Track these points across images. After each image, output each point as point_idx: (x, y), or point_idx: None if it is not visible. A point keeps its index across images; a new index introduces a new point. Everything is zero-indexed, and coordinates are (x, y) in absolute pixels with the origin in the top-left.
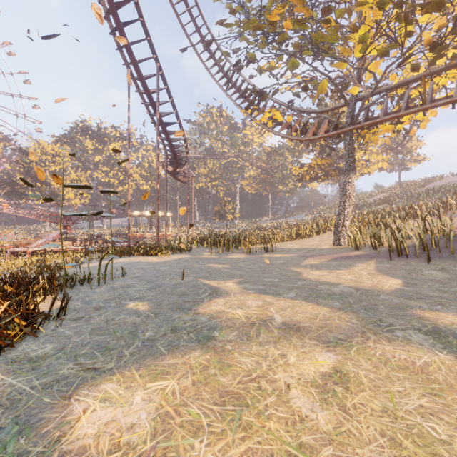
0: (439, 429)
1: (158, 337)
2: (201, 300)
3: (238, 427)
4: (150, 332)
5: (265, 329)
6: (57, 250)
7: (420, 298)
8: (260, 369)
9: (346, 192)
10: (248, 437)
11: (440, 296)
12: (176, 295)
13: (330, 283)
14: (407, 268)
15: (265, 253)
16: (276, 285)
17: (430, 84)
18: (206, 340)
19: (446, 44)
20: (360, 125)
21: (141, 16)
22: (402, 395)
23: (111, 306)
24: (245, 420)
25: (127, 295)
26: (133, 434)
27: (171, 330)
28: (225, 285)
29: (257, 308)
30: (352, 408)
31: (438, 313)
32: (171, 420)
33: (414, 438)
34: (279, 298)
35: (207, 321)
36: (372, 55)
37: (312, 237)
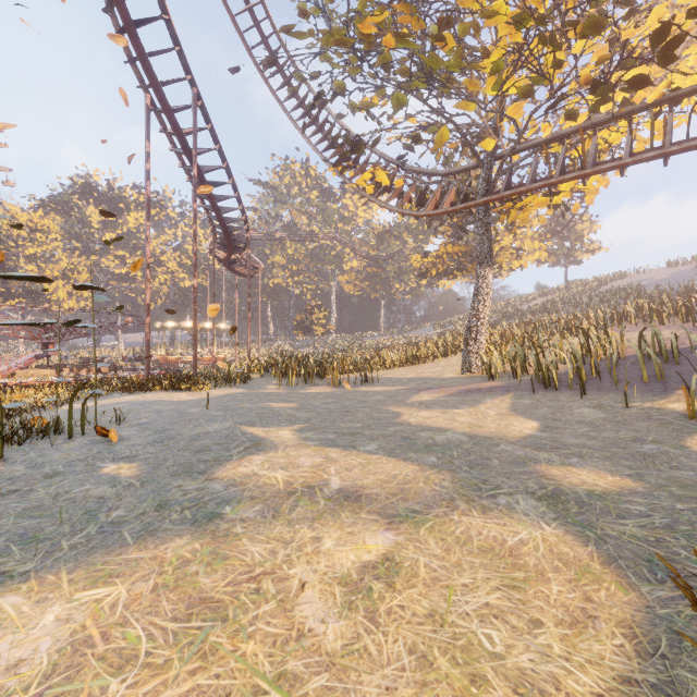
0: (497, 637)
1: (131, 518)
2: (228, 459)
3: (195, 654)
4: (121, 510)
5: (307, 500)
6: (27, 383)
7: (555, 448)
8: (271, 561)
9: (479, 294)
10: (204, 668)
11: (583, 444)
12: (192, 451)
13: (436, 428)
14: (553, 404)
15: (362, 386)
16: (355, 432)
17: (594, 140)
18: (207, 521)
19: (612, 84)
20: (498, 195)
21: (166, 13)
22: (466, 590)
23: (75, 471)
24: (211, 643)
25: (110, 454)
26: (14, 677)
27: (157, 506)
28: (276, 435)
29: (310, 469)
30: (385, 613)
31: (569, 469)
32: (88, 649)
33: (456, 652)
34: (351, 452)
35: (222, 491)
36: (511, 93)
37: (436, 361)
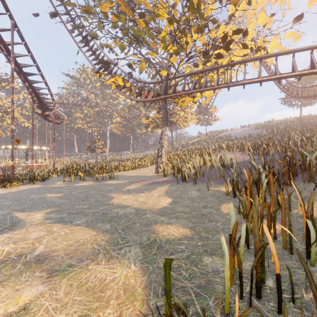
0: None
1: None
2: None
3: None
4: None
5: (10, 266)
6: None
7: (169, 214)
8: None
9: (162, 138)
10: None
11: (183, 211)
12: None
13: (124, 205)
14: (182, 189)
15: (109, 180)
16: (80, 212)
17: (205, 77)
18: None
19: (210, 55)
20: (169, 95)
21: None
22: None
23: None
24: None
25: None
26: None
27: None
28: (31, 217)
29: (31, 241)
30: None
31: (167, 226)
32: None
33: None
34: (67, 225)
35: None
36: (171, 52)
37: (148, 167)
